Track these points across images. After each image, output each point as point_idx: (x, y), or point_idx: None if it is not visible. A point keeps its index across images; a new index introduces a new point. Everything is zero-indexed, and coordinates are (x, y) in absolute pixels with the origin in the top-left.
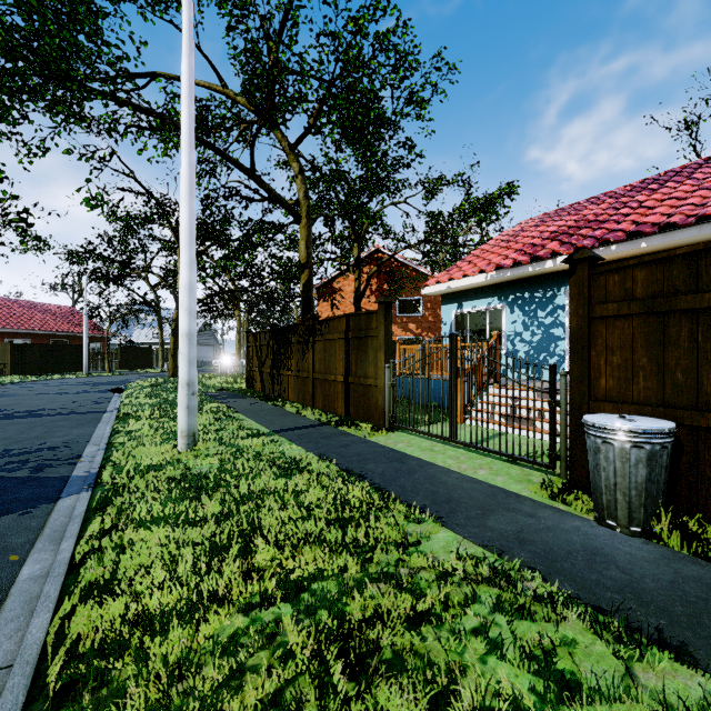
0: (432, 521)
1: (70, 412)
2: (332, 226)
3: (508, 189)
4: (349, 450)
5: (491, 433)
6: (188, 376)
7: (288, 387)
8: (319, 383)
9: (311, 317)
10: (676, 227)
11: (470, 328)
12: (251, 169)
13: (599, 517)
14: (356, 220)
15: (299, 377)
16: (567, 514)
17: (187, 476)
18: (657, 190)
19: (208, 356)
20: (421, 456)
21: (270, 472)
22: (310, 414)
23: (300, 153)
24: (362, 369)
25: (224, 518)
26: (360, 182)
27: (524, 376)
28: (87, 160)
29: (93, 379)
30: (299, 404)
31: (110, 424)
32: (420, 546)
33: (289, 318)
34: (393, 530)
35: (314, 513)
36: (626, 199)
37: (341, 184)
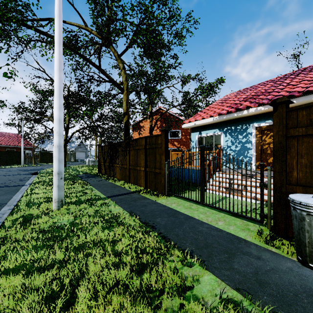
0: (199, 265)
1: (5, 186)
2: (139, 96)
3: (220, 80)
4: (146, 208)
5: (220, 197)
6: (58, 168)
7: (117, 172)
8: (132, 171)
9: (128, 138)
10: (311, 92)
11: (205, 144)
12: (99, 65)
13: (302, 260)
14: (150, 94)
15: (122, 167)
16: (279, 256)
17: (52, 228)
18: (295, 77)
19: (82, 156)
20: (185, 212)
21: (101, 225)
22: (127, 186)
23: (124, 62)
24: (153, 164)
25: (65, 263)
26: (152, 76)
27: (232, 167)
28: (5, 52)
29: (25, 168)
30: (122, 181)
31: (22, 193)
32: (193, 289)
33: (120, 139)
34: (175, 276)
35: (124, 258)
36: (279, 82)
37: (143, 76)
